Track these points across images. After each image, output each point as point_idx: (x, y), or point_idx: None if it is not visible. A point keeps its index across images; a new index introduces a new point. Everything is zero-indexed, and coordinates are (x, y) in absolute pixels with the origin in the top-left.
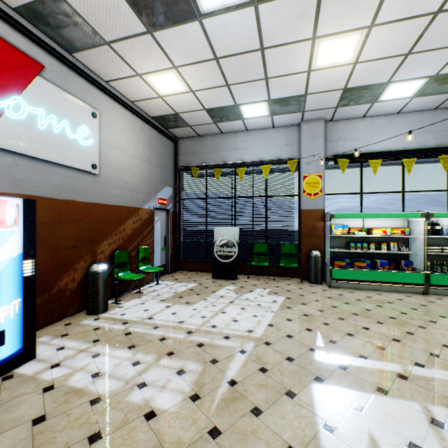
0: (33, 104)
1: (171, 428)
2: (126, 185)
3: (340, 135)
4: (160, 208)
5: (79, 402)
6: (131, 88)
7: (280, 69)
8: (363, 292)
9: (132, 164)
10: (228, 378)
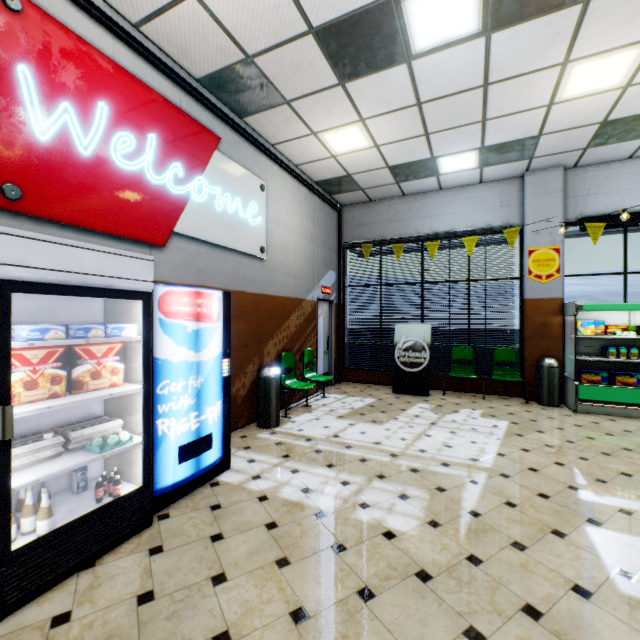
0: (212, 183)
1: (420, 549)
2: (290, 271)
3: (589, 188)
4: (323, 300)
5: (303, 514)
6: (300, 150)
7: (506, 107)
8: (632, 421)
9: (296, 244)
10: (467, 508)
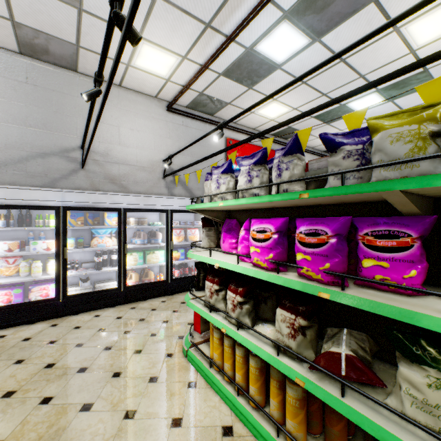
0: None
1: None
2: None
3: None
4: None
5: None
6: (312, 143)
7: None
8: None
9: None
10: None
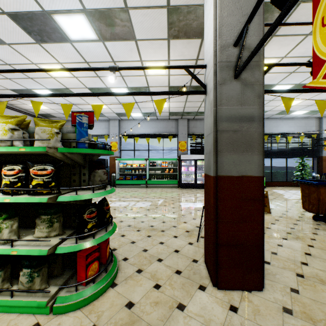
0: None
1: None
2: None
3: (126, 126)
4: None
5: None
6: (23, 106)
7: (84, 107)
8: (126, 188)
9: None
10: None
